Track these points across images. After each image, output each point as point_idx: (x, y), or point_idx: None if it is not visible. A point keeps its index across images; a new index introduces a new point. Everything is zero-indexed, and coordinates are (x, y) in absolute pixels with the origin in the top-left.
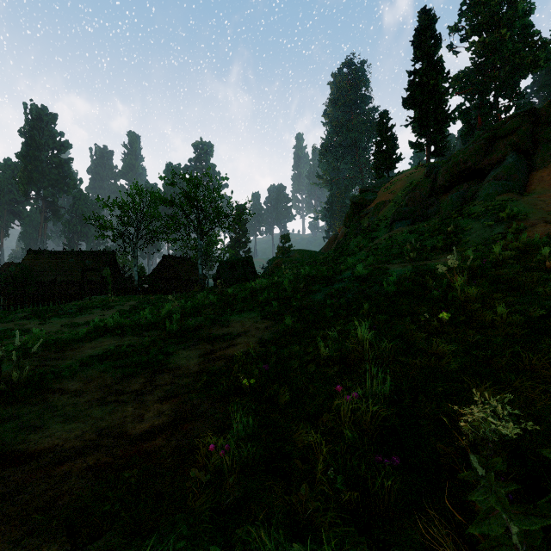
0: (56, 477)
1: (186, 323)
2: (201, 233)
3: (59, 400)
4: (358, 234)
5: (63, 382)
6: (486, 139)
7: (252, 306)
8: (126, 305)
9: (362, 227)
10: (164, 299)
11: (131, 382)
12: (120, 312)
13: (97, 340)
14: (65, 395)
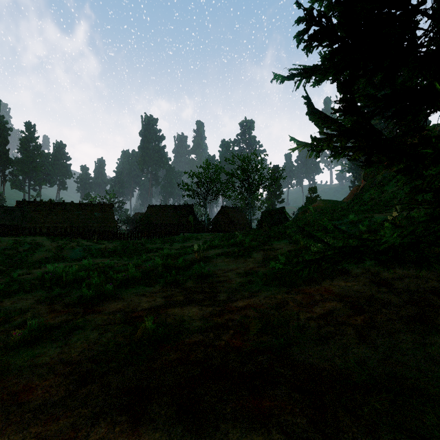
0: (234, 271)
1: (252, 243)
2: (249, 193)
3: (218, 263)
4: (372, 188)
5: (214, 259)
6: None
7: (285, 237)
8: (206, 238)
9: (376, 182)
10: (228, 235)
11: (239, 260)
12: (206, 241)
13: (212, 250)
14: (219, 262)
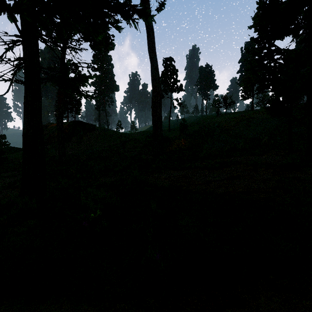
0: None
1: None
2: None
3: None
4: None
5: None
6: (68, 125)
7: None
8: None
9: None
10: None
11: None
12: None
13: None
14: None
